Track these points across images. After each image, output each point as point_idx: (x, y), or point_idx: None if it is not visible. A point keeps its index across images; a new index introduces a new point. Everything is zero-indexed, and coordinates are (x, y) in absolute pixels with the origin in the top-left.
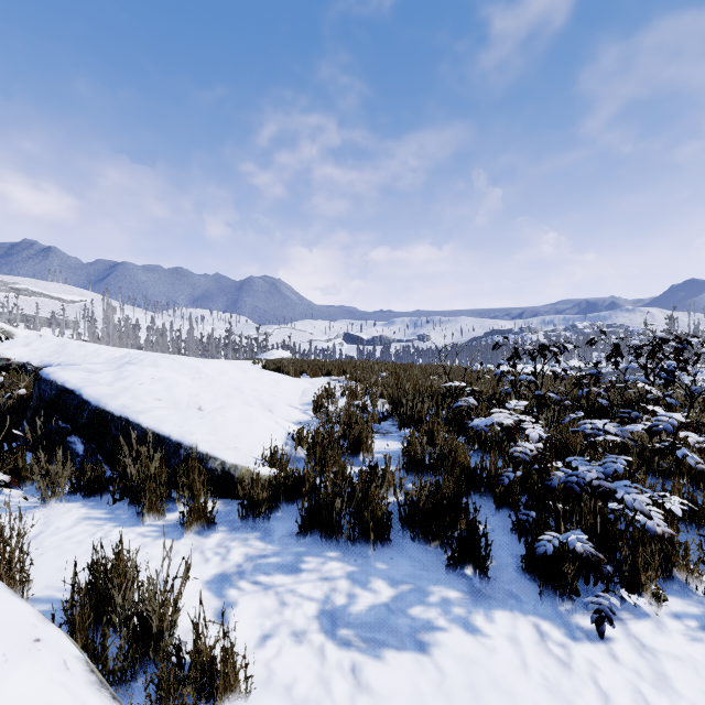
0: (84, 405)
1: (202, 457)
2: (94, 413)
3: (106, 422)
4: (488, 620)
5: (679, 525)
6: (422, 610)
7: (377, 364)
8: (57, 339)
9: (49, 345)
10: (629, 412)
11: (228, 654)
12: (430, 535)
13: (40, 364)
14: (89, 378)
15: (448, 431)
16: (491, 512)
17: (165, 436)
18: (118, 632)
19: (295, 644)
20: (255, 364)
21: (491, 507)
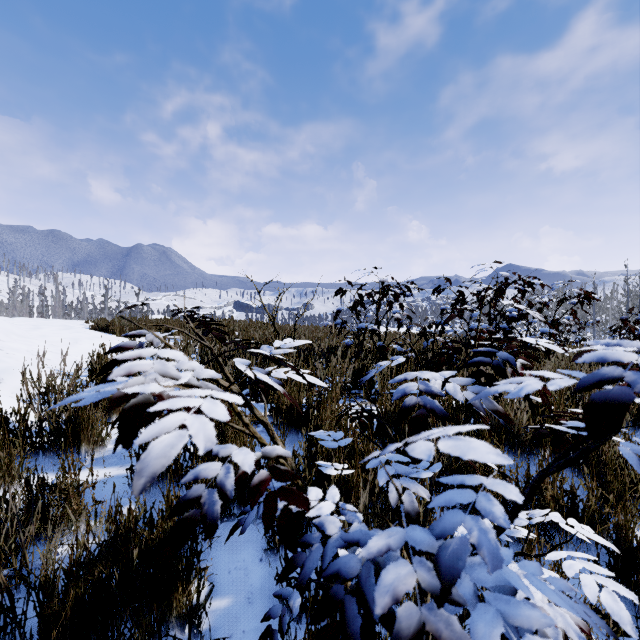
0: None
1: None
2: None
3: None
4: None
5: (551, 536)
6: None
7: (233, 322)
8: None
9: None
10: (492, 352)
11: None
12: None
13: None
14: None
15: (255, 397)
16: (261, 553)
17: None
18: None
19: None
20: (87, 323)
21: (266, 539)
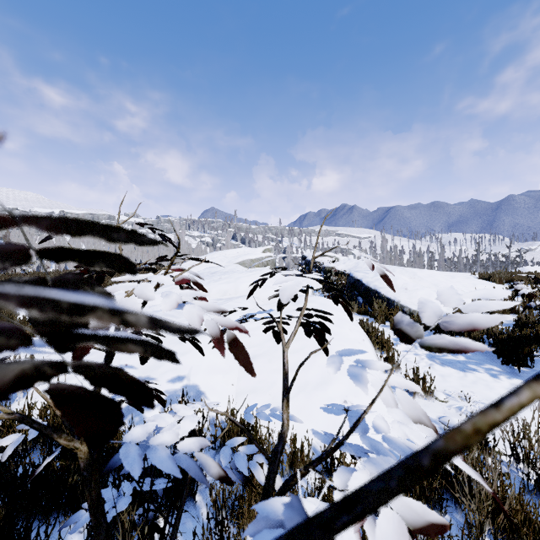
0: (362, 285)
1: (401, 306)
2: (365, 287)
3: (369, 291)
4: (507, 378)
5: None
6: (474, 366)
7: None
8: (355, 260)
9: (352, 263)
10: None
11: (389, 342)
12: (501, 350)
13: (348, 271)
14: (365, 275)
15: None
16: None
17: (388, 297)
18: (364, 329)
19: (414, 355)
20: (473, 275)
21: None
